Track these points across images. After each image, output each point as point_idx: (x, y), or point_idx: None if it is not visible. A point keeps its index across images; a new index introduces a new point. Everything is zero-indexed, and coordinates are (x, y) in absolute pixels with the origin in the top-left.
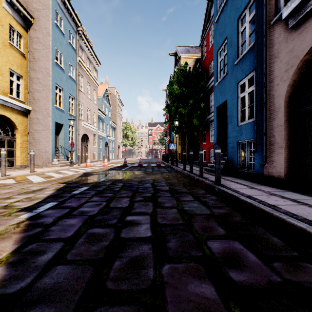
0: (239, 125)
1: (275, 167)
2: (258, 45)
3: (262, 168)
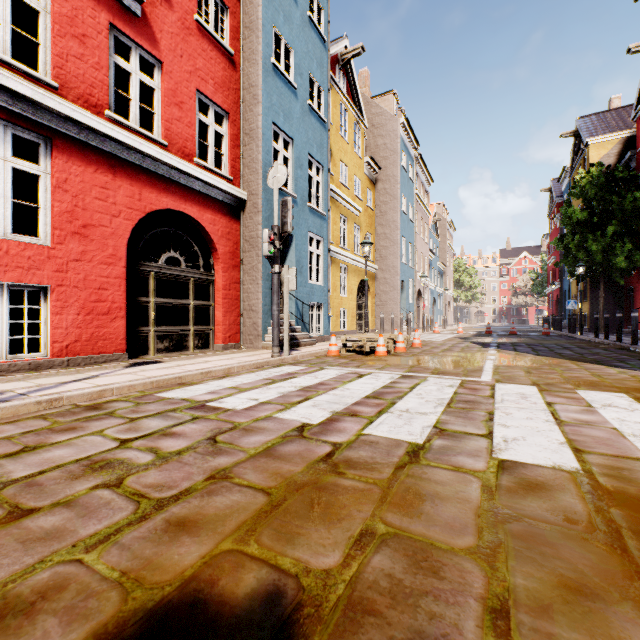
0: None
1: None
2: None
3: None
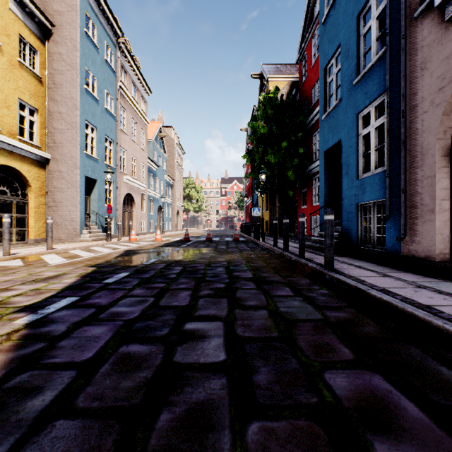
0: (360, 177)
1: (420, 243)
2: (391, 52)
3: (398, 245)
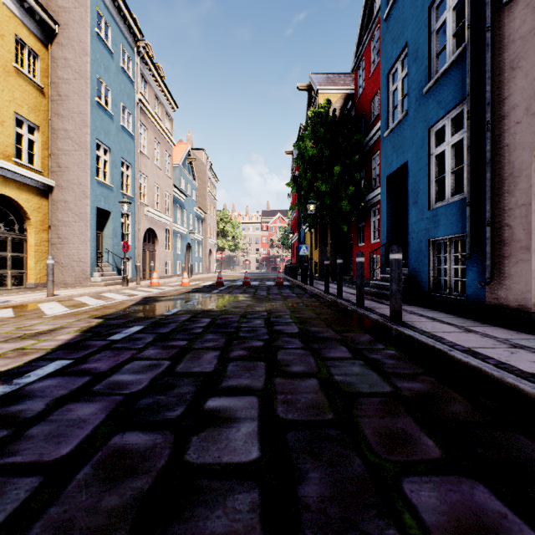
0: (432, 207)
1: (511, 289)
2: (473, 50)
3: (481, 291)
